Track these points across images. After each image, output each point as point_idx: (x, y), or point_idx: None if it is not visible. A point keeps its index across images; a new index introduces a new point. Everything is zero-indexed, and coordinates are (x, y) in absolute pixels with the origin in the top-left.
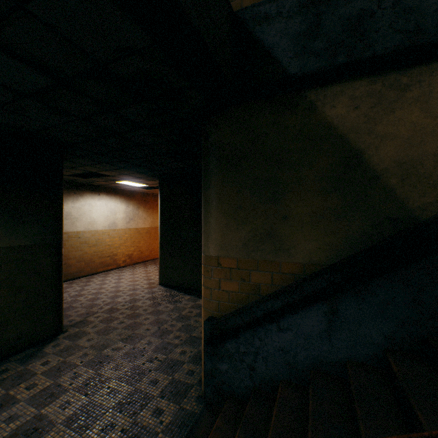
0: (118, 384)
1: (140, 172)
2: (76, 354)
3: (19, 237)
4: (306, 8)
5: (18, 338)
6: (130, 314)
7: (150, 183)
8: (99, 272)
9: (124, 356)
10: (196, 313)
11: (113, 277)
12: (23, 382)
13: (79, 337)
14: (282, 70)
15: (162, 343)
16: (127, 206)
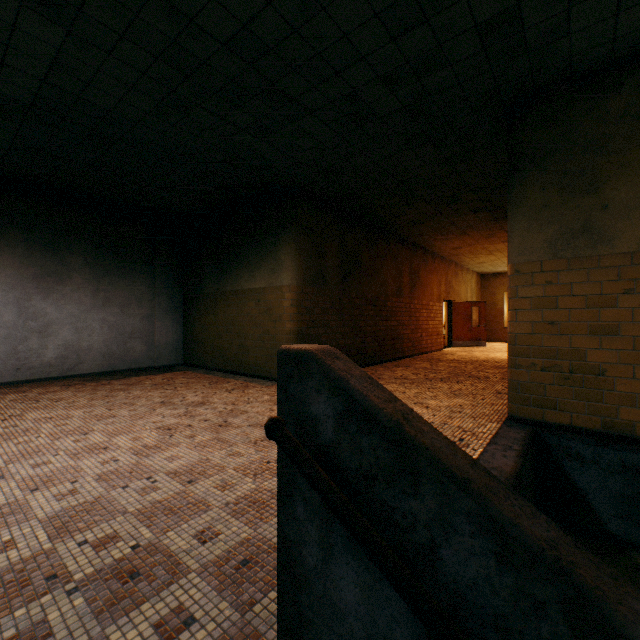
0: None
1: None
2: None
3: None
4: (632, 473)
5: None
6: None
7: None
8: None
9: None
10: None
11: None
12: None
13: None
14: (599, 521)
15: None
16: None
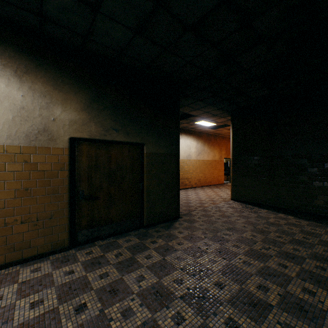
0: (247, 258)
1: (220, 107)
2: (198, 232)
3: (160, 147)
4: None
5: (160, 214)
6: (221, 214)
7: (219, 121)
8: (180, 188)
9: (237, 240)
10: (284, 223)
11: (192, 192)
12: (173, 239)
13: (193, 222)
14: None
15: (266, 238)
16: (197, 143)
